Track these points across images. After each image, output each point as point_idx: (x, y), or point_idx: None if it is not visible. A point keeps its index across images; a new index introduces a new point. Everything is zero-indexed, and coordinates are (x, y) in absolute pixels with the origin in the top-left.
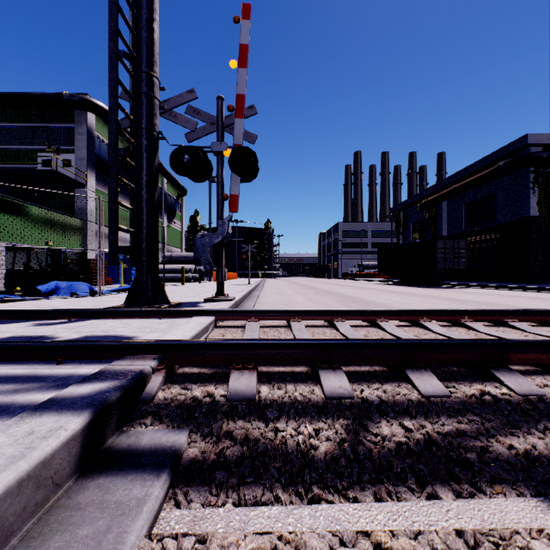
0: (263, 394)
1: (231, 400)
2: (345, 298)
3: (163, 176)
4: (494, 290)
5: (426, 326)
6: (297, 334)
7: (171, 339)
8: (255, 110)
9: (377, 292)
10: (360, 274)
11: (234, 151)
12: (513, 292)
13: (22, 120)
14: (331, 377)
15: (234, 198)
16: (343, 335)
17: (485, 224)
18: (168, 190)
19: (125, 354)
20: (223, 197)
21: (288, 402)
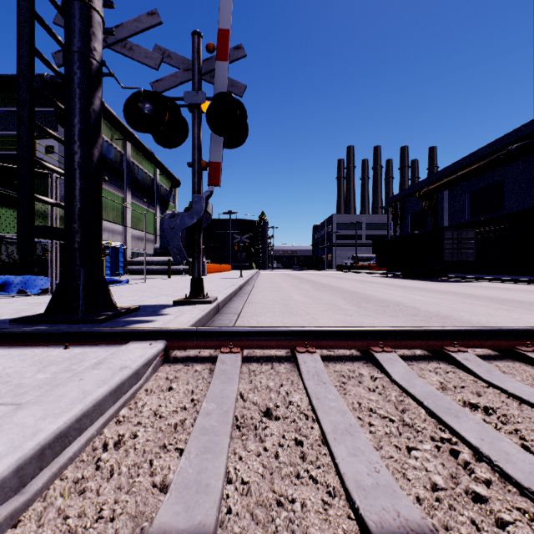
0: None
1: None
2: (352, 295)
3: (155, 166)
4: (510, 284)
5: None
6: (315, 392)
7: None
8: (243, 51)
9: (384, 287)
10: (355, 266)
11: (213, 100)
12: None
13: (3, 104)
14: None
15: (215, 166)
16: (404, 391)
17: (492, 214)
18: (160, 181)
19: None
20: (201, 165)
21: None
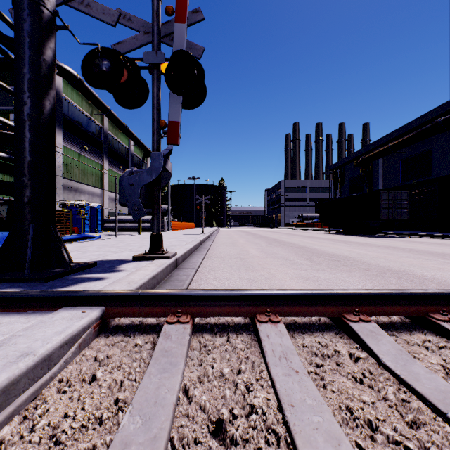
0: None
1: None
2: (303, 250)
3: (129, 138)
4: (440, 239)
5: None
6: (286, 392)
7: None
8: (201, 14)
9: (329, 242)
10: (300, 224)
11: (171, 59)
12: None
13: None
14: None
15: (173, 125)
16: (405, 385)
17: (421, 178)
18: (134, 151)
19: None
20: (160, 124)
21: None
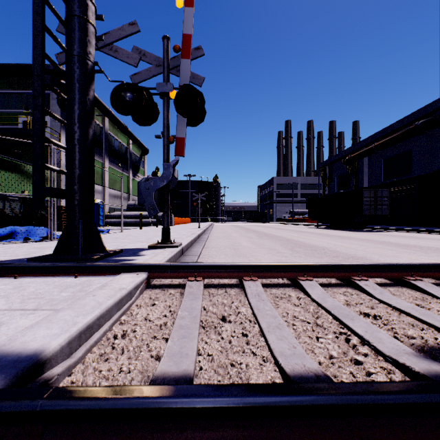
0: None
1: None
2: (288, 242)
3: (128, 137)
4: (416, 233)
5: (422, 288)
6: (256, 305)
7: None
8: (202, 51)
9: (314, 235)
10: (292, 219)
11: (179, 90)
12: (437, 236)
13: (5, 87)
14: None
15: (180, 141)
16: (319, 305)
17: (403, 176)
18: (132, 149)
19: None
20: (169, 140)
21: None
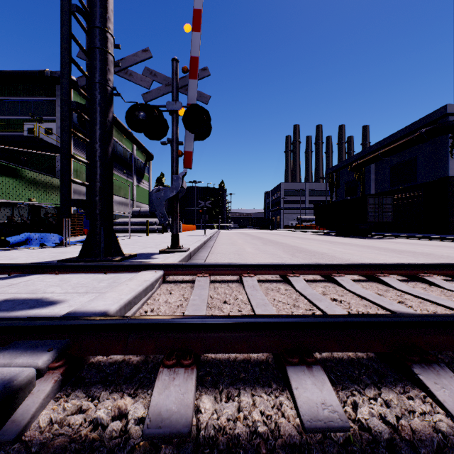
0: (203, 418)
1: (149, 437)
2: (291, 248)
3: (133, 143)
4: (419, 240)
5: (386, 282)
6: (250, 293)
7: (82, 317)
8: (208, 72)
9: (317, 242)
10: (299, 226)
11: (187, 109)
12: (437, 242)
13: (11, 94)
14: (306, 382)
15: (188, 154)
16: (300, 293)
17: (408, 183)
18: (137, 155)
19: (15, 339)
20: (178, 153)
21: (243, 440)
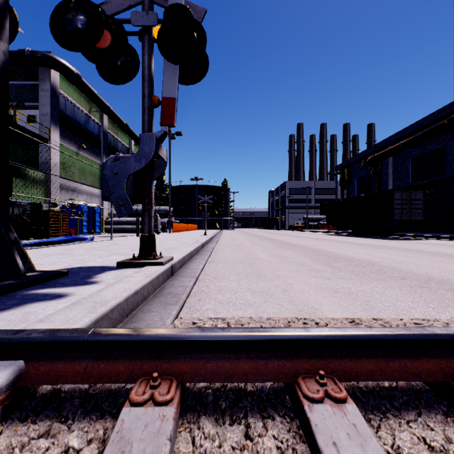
0: None
1: None
2: (316, 253)
3: (130, 137)
4: None
5: None
6: None
7: None
8: None
9: (342, 244)
10: (306, 226)
11: (164, 16)
12: None
13: None
14: None
15: (168, 102)
16: None
17: (435, 177)
18: (135, 150)
19: None
20: (152, 101)
21: None
